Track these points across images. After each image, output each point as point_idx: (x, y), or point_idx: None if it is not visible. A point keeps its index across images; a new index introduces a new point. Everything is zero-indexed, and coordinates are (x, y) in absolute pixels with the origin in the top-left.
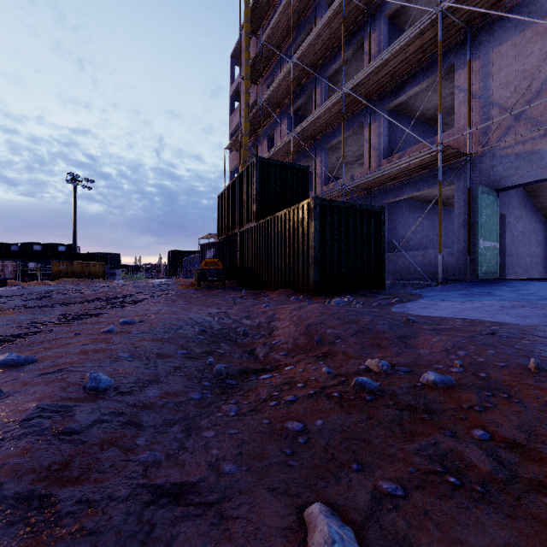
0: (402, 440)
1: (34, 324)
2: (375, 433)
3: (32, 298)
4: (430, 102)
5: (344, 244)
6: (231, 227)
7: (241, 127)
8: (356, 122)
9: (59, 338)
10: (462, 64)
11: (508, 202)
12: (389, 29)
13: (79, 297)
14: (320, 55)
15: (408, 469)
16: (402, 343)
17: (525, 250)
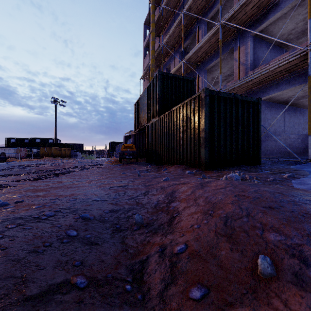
0: None
1: None
2: None
3: None
4: (285, 29)
5: (228, 128)
6: (142, 123)
7: (149, 64)
8: (228, 48)
9: None
10: None
11: None
12: None
13: (31, 170)
14: (202, 7)
15: None
16: None
17: None
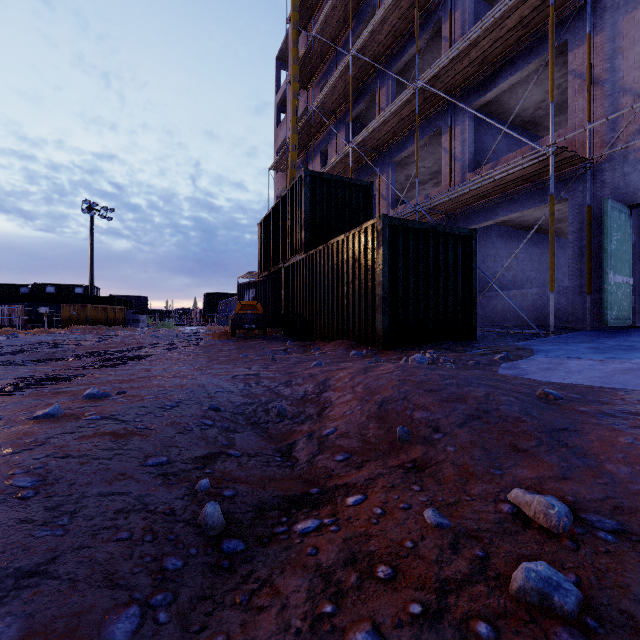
0: None
1: None
2: None
3: (6, 352)
4: (529, 99)
5: (422, 280)
6: (274, 262)
7: (288, 142)
8: (433, 127)
9: None
10: (579, 40)
11: (639, 225)
12: (475, 7)
13: (73, 351)
14: (386, 46)
15: None
16: (559, 444)
17: None
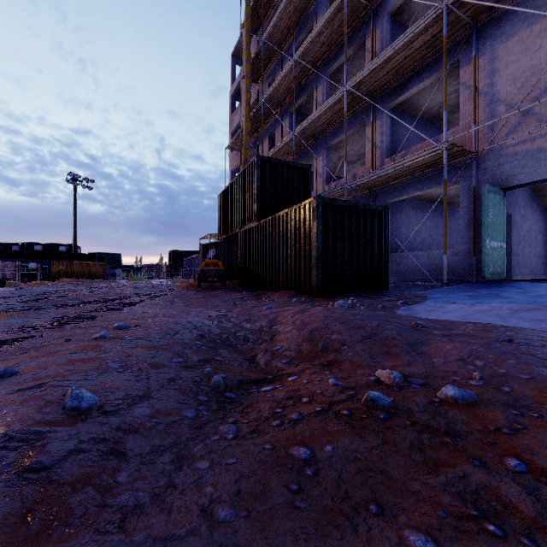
0: (425, 472)
1: (25, 328)
2: (393, 462)
3: (27, 300)
4: (433, 100)
5: (347, 245)
6: (231, 227)
7: (242, 127)
8: (359, 121)
9: (48, 344)
10: (468, 60)
11: (515, 202)
12: (392, 26)
13: (77, 299)
14: (322, 53)
15: (437, 513)
16: (413, 350)
17: (531, 251)
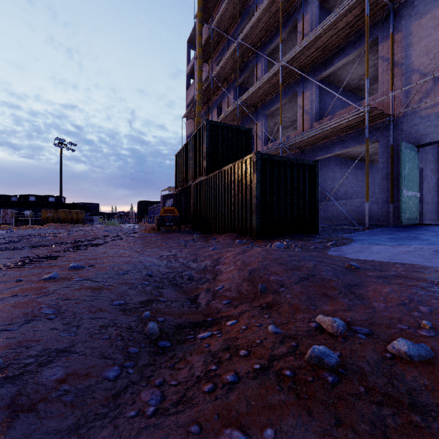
0: None
1: None
2: None
3: (9, 241)
4: (355, 74)
5: (282, 194)
6: (186, 181)
7: (195, 99)
8: (292, 91)
9: None
10: (386, 37)
11: (426, 158)
12: (319, 12)
13: (53, 240)
14: (261, 36)
15: None
16: (350, 293)
17: None
